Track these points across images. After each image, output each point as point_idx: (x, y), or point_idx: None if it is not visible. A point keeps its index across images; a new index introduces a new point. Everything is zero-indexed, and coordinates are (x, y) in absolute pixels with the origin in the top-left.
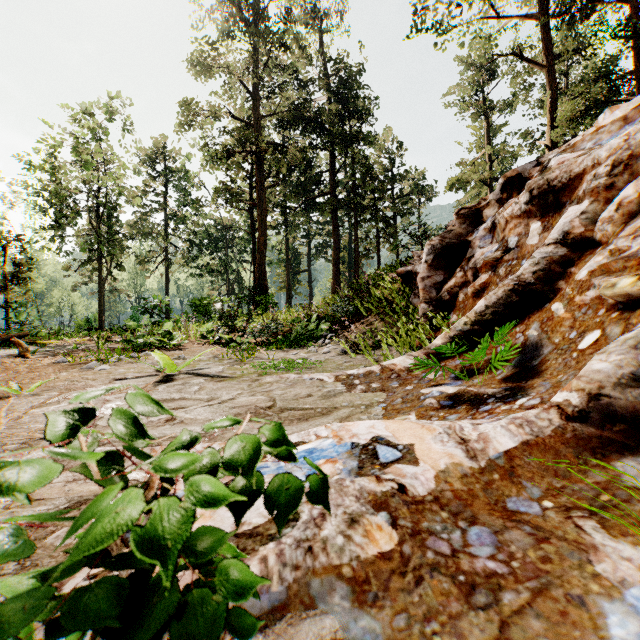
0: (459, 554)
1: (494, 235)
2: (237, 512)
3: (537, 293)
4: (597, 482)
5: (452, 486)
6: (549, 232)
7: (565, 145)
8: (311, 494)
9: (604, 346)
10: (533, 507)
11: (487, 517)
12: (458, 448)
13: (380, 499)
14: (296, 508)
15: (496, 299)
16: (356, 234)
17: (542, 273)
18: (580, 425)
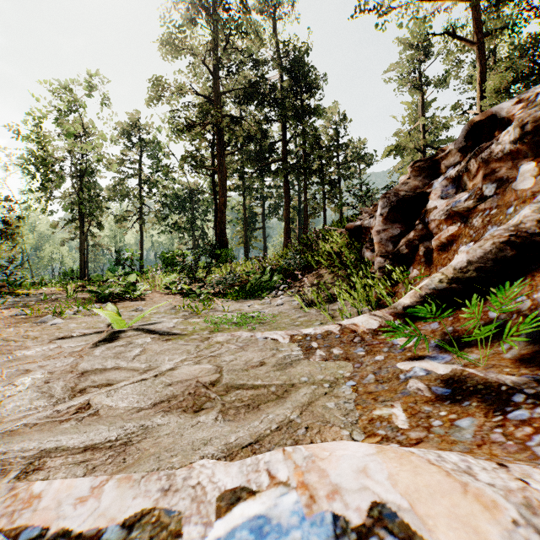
0: None
1: (459, 184)
2: None
3: None
4: None
5: None
6: None
7: None
8: None
9: None
10: None
11: None
12: None
13: None
14: None
15: (482, 253)
16: (305, 195)
17: None
18: None
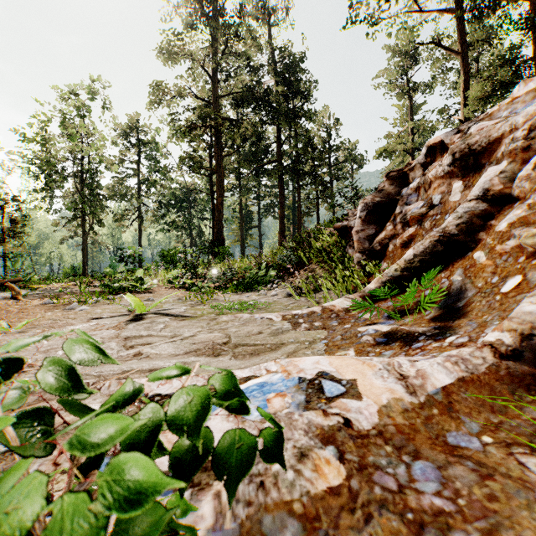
0: (405, 490)
1: (419, 194)
2: (182, 477)
3: (460, 243)
4: (533, 418)
5: (394, 420)
6: (470, 190)
7: (483, 114)
8: (265, 451)
9: (526, 290)
10: (473, 442)
11: (429, 451)
12: (398, 384)
13: (327, 433)
14: (249, 470)
15: (423, 249)
16: (299, 195)
17: (464, 225)
18: (513, 363)
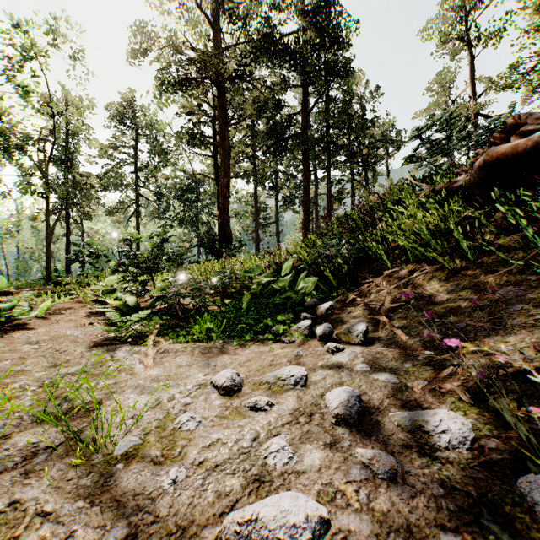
0: None
1: None
2: None
3: None
4: None
5: None
6: None
7: None
8: None
9: None
10: None
11: None
12: None
13: None
14: None
15: None
16: (328, 177)
17: None
18: None
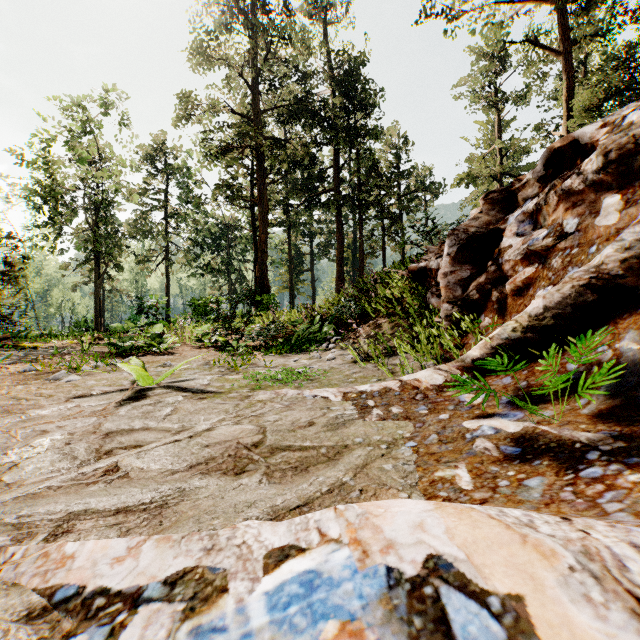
0: None
1: (538, 220)
2: None
3: (624, 289)
4: None
5: None
6: (637, 206)
7: None
8: None
9: None
10: None
11: None
12: None
13: None
14: None
15: (561, 298)
16: (361, 232)
17: (635, 261)
18: None
